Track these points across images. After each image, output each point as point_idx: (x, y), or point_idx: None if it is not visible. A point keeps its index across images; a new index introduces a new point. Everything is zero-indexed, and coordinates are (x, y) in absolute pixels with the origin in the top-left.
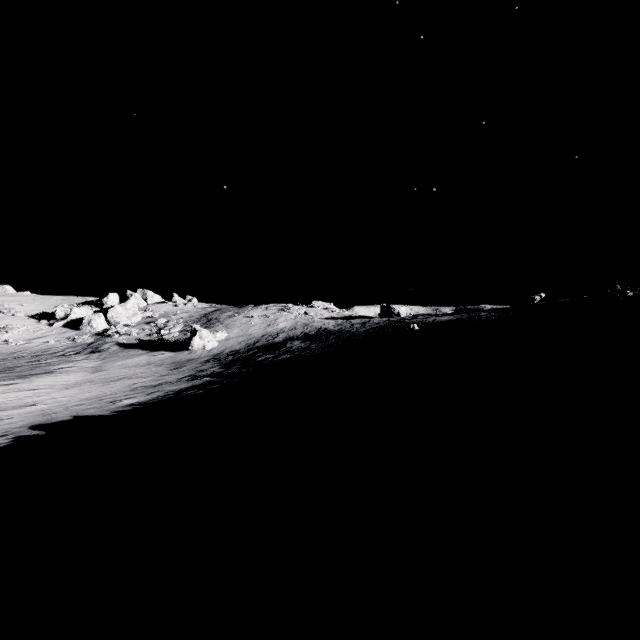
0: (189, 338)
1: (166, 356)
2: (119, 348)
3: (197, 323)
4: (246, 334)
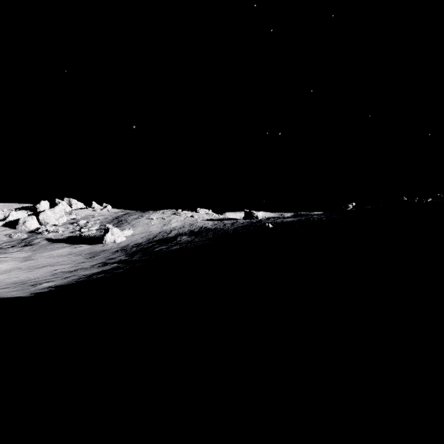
0: (103, 234)
1: (84, 248)
2: (47, 242)
3: (110, 223)
4: (147, 231)
